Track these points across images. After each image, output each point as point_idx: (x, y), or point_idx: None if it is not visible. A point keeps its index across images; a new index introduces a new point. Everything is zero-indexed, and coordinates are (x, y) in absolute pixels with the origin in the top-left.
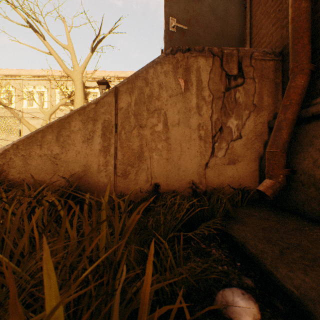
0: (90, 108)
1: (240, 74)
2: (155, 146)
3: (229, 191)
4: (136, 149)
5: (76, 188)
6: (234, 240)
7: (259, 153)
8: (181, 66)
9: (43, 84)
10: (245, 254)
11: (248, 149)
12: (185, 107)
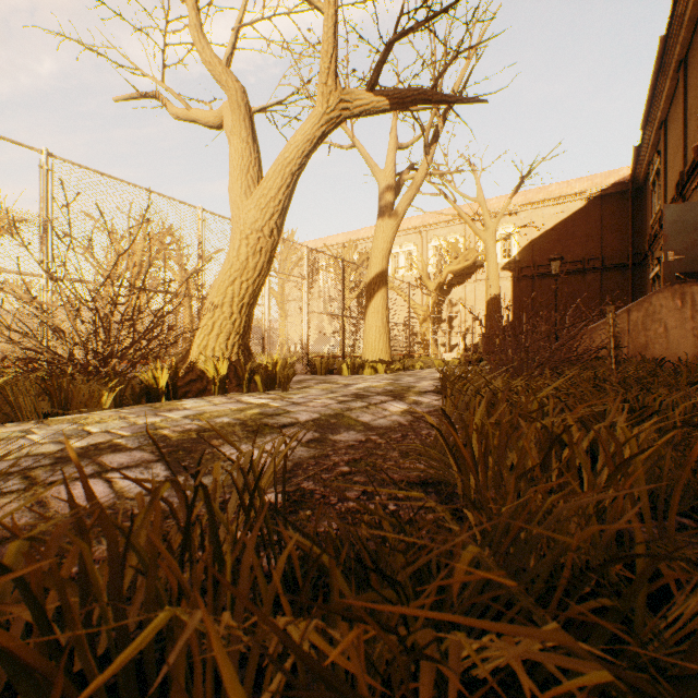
0: None
1: None
2: (656, 341)
3: None
4: (642, 343)
5: None
6: None
7: None
8: (677, 292)
9: (410, 239)
10: None
11: None
12: (680, 317)
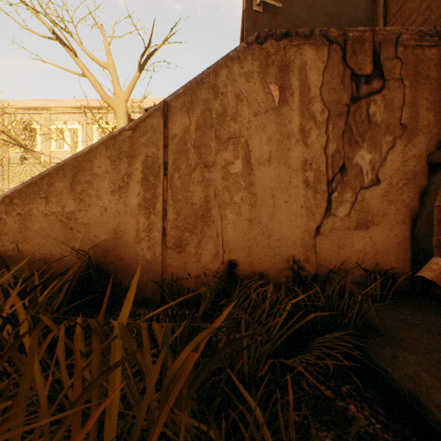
0: (124, 136)
1: (377, 73)
2: (229, 199)
3: (357, 276)
4: (198, 204)
5: (101, 267)
6: (388, 379)
7: (411, 209)
8: (273, 62)
9: (76, 118)
10: (424, 422)
11: (391, 203)
12: (280, 132)
